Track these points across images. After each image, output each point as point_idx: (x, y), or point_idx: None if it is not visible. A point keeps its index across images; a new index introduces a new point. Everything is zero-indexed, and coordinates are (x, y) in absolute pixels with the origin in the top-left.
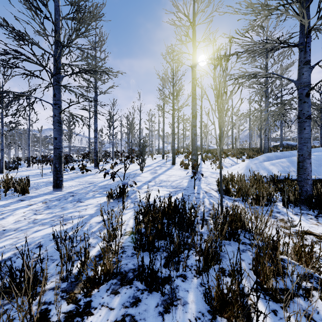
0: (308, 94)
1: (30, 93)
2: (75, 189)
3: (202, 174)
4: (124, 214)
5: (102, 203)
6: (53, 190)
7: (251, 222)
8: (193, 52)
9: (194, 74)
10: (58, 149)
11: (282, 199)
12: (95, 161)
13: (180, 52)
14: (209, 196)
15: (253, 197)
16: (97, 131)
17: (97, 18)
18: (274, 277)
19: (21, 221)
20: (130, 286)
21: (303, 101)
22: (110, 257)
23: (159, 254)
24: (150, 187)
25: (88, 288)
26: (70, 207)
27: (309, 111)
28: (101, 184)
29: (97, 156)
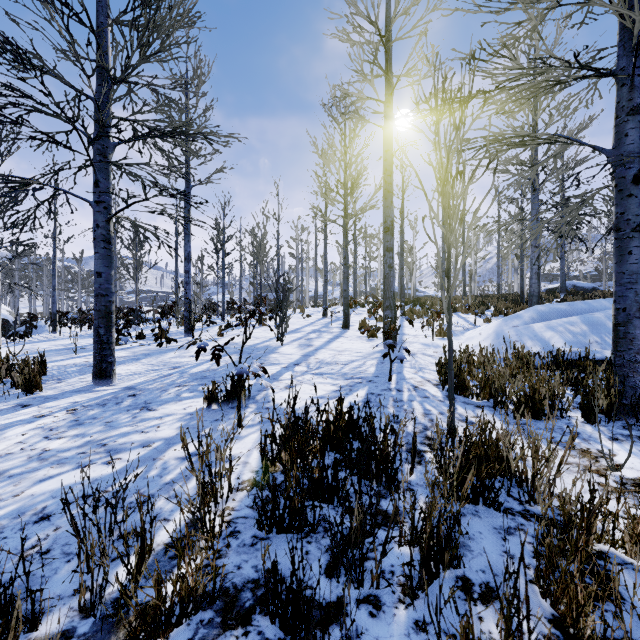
0: (638, 178)
1: (56, 183)
2: (140, 381)
3: (406, 350)
4: (240, 438)
5: (194, 411)
6: (93, 383)
7: (524, 462)
8: (388, 97)
9: (390, 142)
10: (103, 297)
11: (579, 405)
12: (186, 321)
13: (359, 97)
14: (423, 398)
15: (519, 401)
16: (190, 260)
17: (187, 21)
18: (601, 614)
19: (13, 454)
20: (245, 629)
21: (626, 194)
22: (202, 549)
23: (315, 539)
24: (297, 377)
25: (141, 639)
26: (125, 421)
27: (639, 216)
28: (195, 371)
29: (190, 310)
